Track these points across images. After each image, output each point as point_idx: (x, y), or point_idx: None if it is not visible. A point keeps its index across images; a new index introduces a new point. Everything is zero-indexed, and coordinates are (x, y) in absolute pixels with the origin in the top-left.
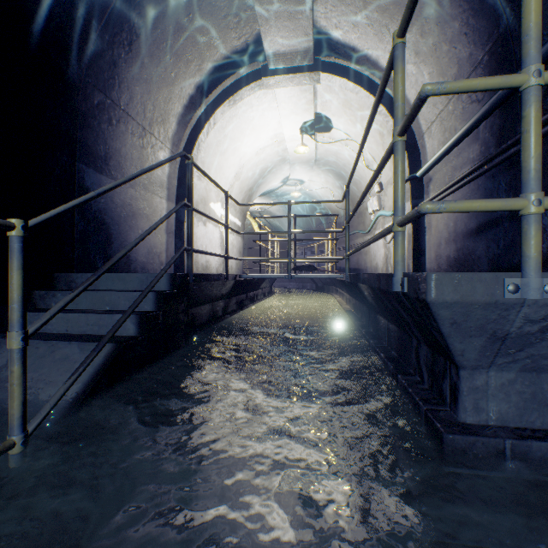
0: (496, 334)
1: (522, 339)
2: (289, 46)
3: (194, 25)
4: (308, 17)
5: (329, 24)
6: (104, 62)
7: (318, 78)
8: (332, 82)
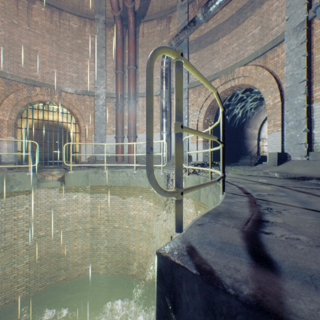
0: None
1: None
2: None
3: (262, 110)
4: None
5: None
6: (247, 123)
7: None
8: None
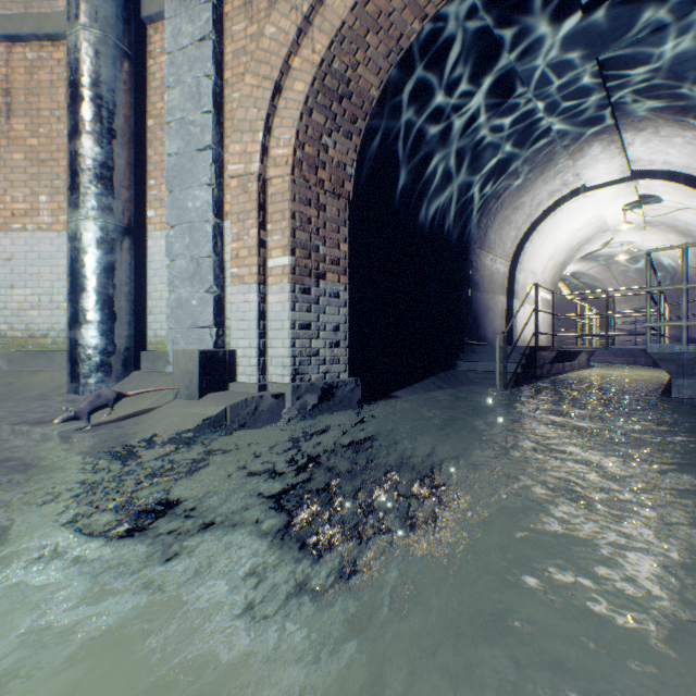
0: (678, 364)
1: (689, 366)
2: (605, 174)
3: (530, 190)
4: (621, 160)
5: (642, 156)
6: (481, 234)
7: (635, 183)
8: (651, 183)
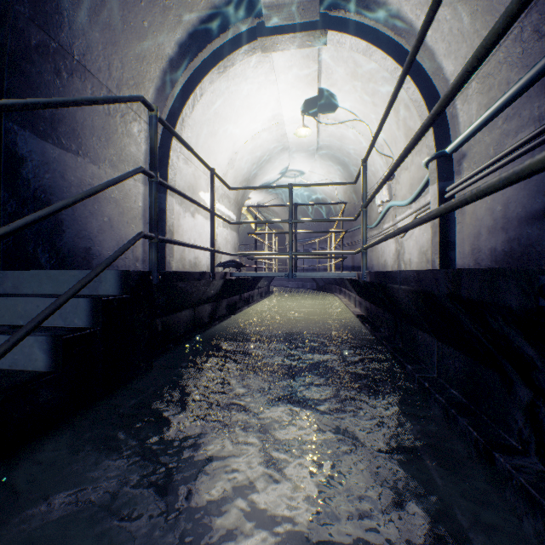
0: None
1: None
2: None
3: None
4: None
5: None
6: None
7: (324, 38)
8: (341, 43)
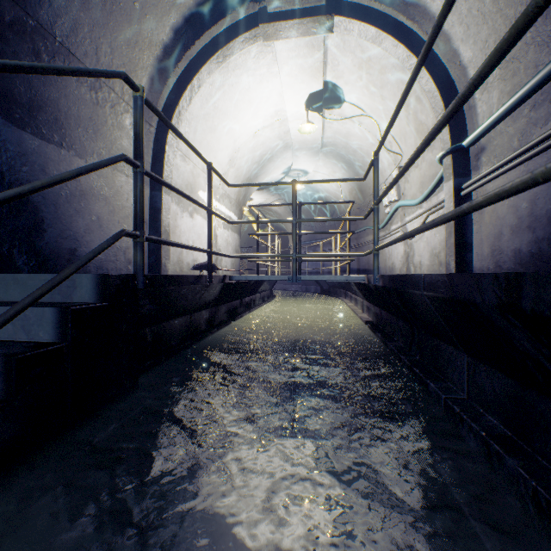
0: None
1: None
2: None
3: None
4: None
5: None
6: None
7: (330, 24)
8: (349, 30)
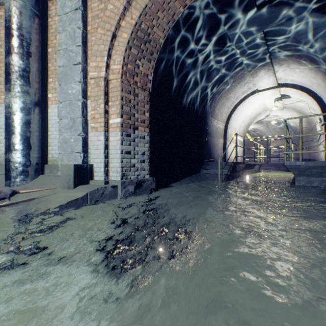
0: (298, 170)
1: (303, 171)
2: (266, 84)
3: (233, 90)
4: (273, 78)
5: (282, 77)
6: (212, 110)
7: (279, 89)
8: (286, 89)
